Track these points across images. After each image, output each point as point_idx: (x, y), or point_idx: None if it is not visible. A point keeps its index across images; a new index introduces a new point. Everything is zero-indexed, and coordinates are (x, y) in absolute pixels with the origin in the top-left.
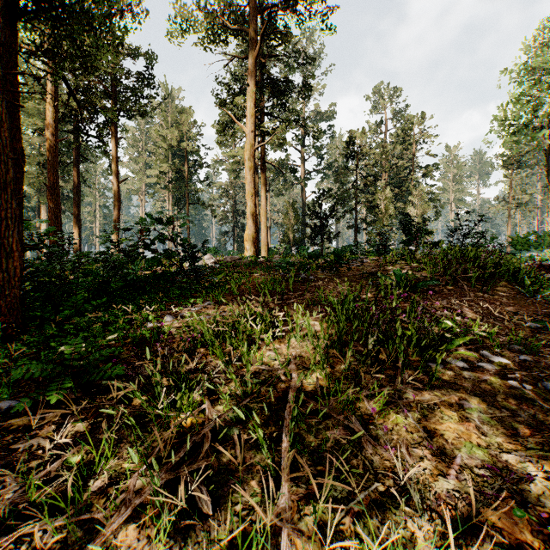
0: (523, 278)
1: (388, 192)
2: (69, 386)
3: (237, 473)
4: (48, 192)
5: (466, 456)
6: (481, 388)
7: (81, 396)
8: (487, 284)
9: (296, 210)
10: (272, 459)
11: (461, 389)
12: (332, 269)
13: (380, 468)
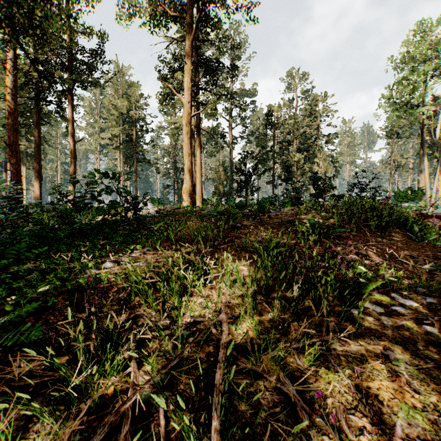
0: (411, 225)
1: (299, 154)
2: None
3: None
4: (9, 149)
5: (405, 423)
6: (401, 335)
7: (0, 357)
8: (384, 231)
9: (226, 168)
10: None
11: (382, 337)
12: (255, 217)
13: None
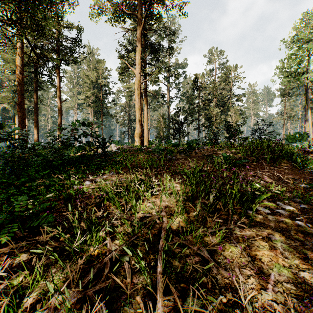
0: (296, 158)
1: (217, 109)
2: (16, 229)
3: (127, 290)
4: (18, 107)
5: (277, 274)
6: (280, 226)
7: (27, 235)
8: (276, 162)
9: (165, 119)
10: (151, 280)
11: (268, 227)
12: (186, 153)
13: (222, 284)
